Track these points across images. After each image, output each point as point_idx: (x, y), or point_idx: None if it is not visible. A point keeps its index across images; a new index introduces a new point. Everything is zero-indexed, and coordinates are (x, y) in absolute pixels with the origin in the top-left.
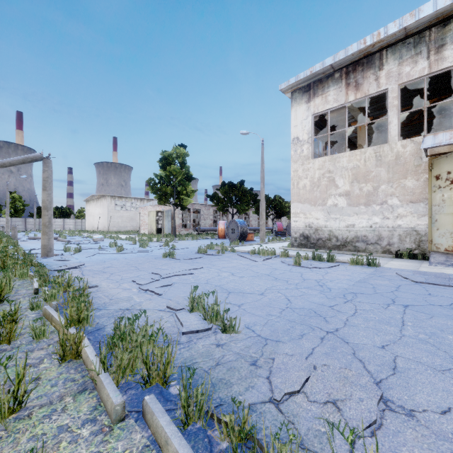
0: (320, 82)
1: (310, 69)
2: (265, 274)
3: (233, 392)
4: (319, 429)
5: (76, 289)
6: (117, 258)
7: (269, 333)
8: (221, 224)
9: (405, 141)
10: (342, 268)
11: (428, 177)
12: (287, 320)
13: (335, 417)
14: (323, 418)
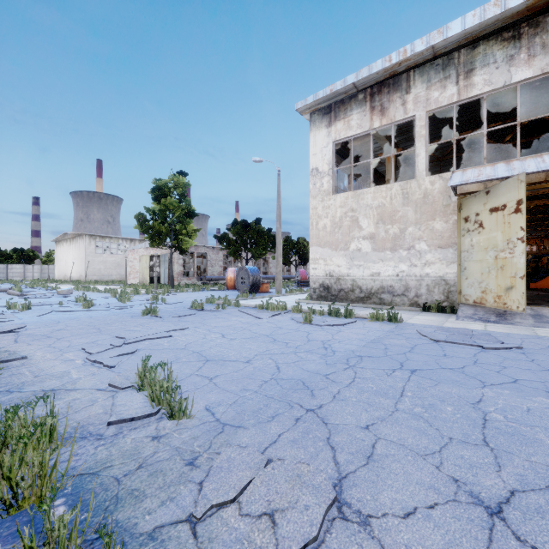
0: (343, 103)
1: (330, 87)
2: (264, 335)
3: (140, 510)
4: None
5: None
6: (79, 317)
7: (232, 415)
8: (231, 272)
9: (434, 177)
10: (359, 325)
11: (457, 219)
12: (263, 397)
13: (266, 537)
14: None
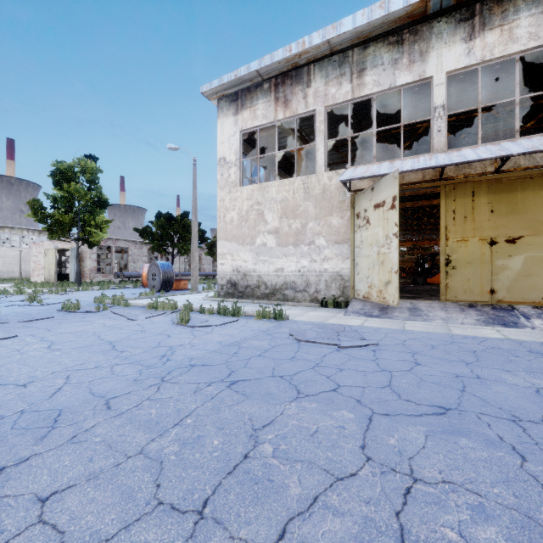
0: (249, 91)
1: (235, 72)
2: (106, 342)
3: None
4: None
5: None
6: None
7: None
8: (147, 268)
9: (331, 173)
10: (239, 325)
11: (351, 215)
12: None
13: None
14: None
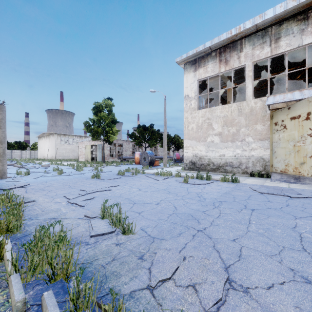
0: (203, 58)
1: (196, 49)
2: (163, 189)
3: (120, 282)
4: (180, 308)
5: (12, 204)
6: (57, 179)
7: (157, 233)
8: (137, 154)
9: (256, 100)
10: (215, 184)
11: (270, 123)
12: (171, 223)
13: (193, 297)
14: (169, 309)
